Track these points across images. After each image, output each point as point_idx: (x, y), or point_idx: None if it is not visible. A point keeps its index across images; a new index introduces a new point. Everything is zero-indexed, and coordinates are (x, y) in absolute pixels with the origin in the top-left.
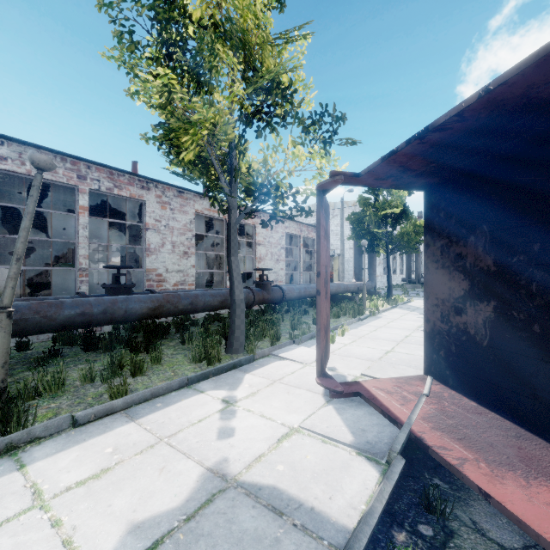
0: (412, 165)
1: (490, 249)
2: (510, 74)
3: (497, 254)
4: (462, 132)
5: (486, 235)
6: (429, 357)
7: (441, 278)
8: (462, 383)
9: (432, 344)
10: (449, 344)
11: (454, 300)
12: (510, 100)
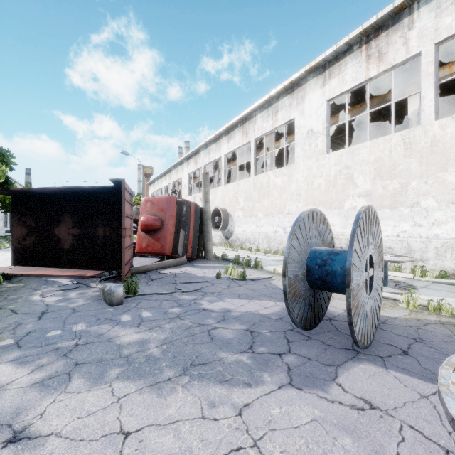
0: (5, 192)
1: (34, 220)
2: (26, 189)
3: (36, 222)
4: (20, 191)
5: (33, 216)
6: (14, 258)
7: (19, 229)
8: (26, 263)
9: (15, 253)
10: (22, 251)
11: (23, 236)
12: (29, 191)
